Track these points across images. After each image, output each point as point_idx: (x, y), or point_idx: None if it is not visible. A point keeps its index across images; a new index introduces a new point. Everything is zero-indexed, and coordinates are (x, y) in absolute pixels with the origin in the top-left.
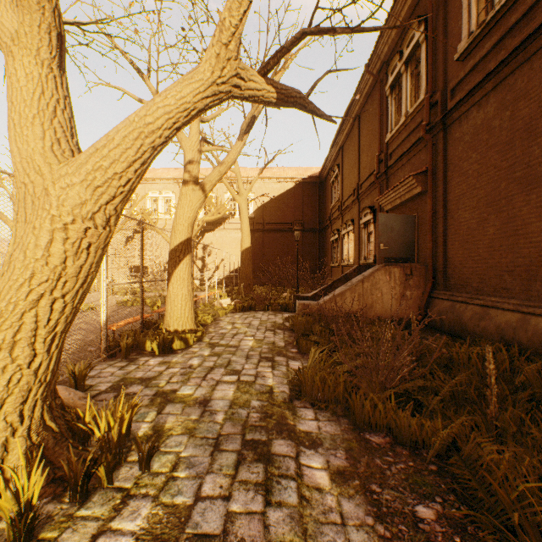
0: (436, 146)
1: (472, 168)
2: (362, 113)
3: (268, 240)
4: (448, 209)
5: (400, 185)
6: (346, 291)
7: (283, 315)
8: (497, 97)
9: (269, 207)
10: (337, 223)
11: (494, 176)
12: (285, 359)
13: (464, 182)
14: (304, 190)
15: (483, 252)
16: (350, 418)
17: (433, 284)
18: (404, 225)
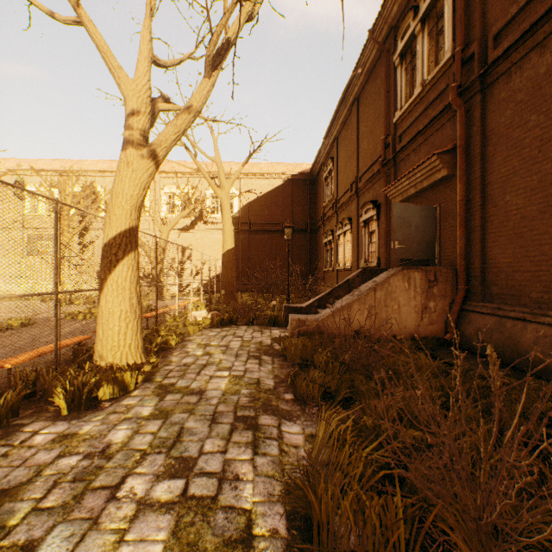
0: (470, 114)
1: (531, 136)
2: (361, 96)
3: (255, 242)
4: (488, 195)
5: (417, 168)
6: (354, 303)
7: (271, 332)
8: None
9: (256, 205)
10: (331, 224)
11: None
12: (276, 420)
13: (516, 156)
14: (294, 187)
15: (550, 250)
16: None
17: (464, 292)
18: (423, 219)
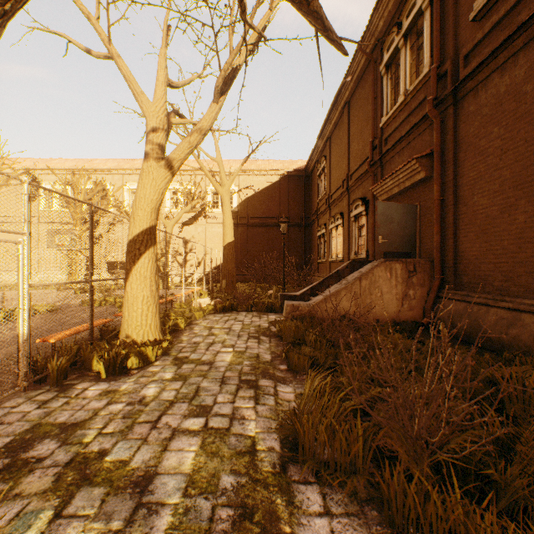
0: (444, 123)
1: (494, 146)
2: (352, 100)
3: (253, 235)
4: (460, 196)
5: (399, 170)
6: (342, 290)
7: (268, 317)
8: (530, 56)
9: (254, 200)
10: (324, 218)
11: (525, 152)
12: (273, 383)
13: (482, 163)
14: (290, 183)
15: (508, 245)
16: (380, 507)
17: (440, 282)
18: (405, 216)
